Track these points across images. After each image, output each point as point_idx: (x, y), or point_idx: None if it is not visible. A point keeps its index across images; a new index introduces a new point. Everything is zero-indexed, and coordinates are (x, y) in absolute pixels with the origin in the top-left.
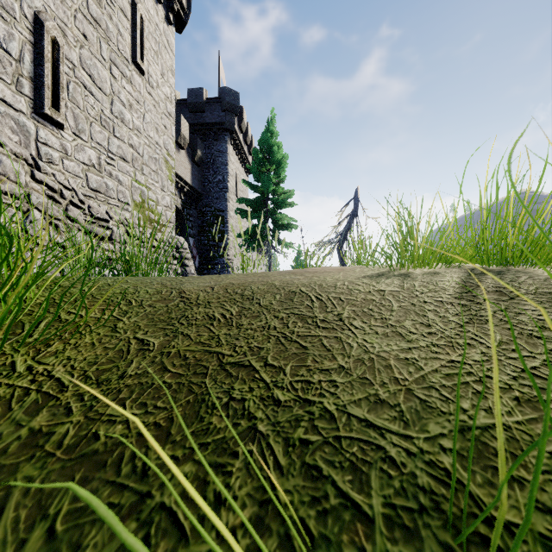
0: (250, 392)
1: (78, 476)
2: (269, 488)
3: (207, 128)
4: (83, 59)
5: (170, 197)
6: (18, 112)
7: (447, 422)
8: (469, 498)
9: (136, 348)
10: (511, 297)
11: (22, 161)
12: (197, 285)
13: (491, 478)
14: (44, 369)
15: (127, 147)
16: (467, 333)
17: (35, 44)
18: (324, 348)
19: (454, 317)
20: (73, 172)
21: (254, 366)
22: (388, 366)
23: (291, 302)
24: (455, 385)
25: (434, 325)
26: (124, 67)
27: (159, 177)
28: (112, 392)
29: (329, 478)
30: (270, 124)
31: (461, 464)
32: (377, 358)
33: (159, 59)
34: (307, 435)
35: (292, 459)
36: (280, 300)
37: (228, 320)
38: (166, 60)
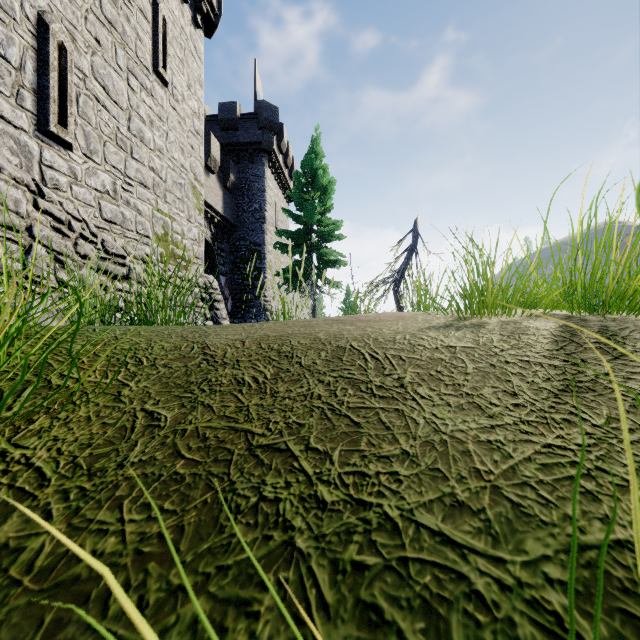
0: (286, 488)
1: (50, 617)
2: (310, 639)
3: (241, 149)
4: (95, 67)
5: (198, 229)
6: (18, 130)
7: (550, 537)
8: None
9: (143, 424)
10: (615, 356)
11: (23, 187)
12: (225, 338)
13: (620, 628)
14: (22, 455)
15: (147, 171)
16: (565, 405)
17: (39, 50)
18: (382, 425)
19: (546, 383)
20: (84, 199)
21: (292, 451)
22: (466, 451)
23: (340, 361)
24: (557, 481)
25: (521, 394)
26: (144, 77)
27: (185, 205)
28: (107, 487)
29: (393, 624)
30: (314, 144)
31: (575, 604)
32: (451, 440)
33: (185, 67)
34: (362, 554)
35: (342, 592)
36: (326, 359)
37: (261, 385)
38: (193, 69)
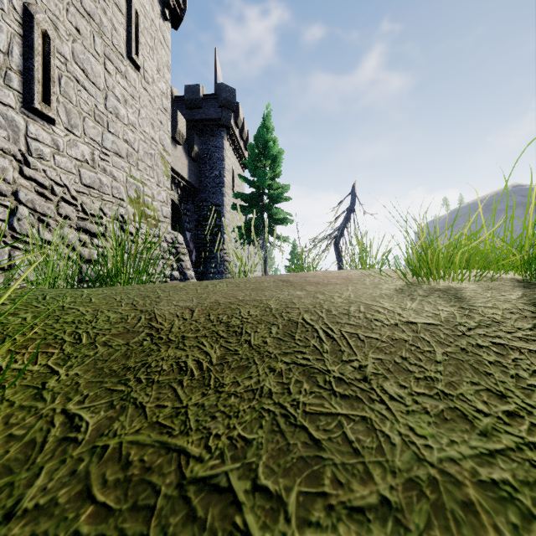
0: None
1: None
2: None
3: (204, 124)
4: (75, 53)
5: (166, 193)
6: (6, 106)
7: None
8: None
9: (58, 437)
10: None
11: (10, 157)
12: (175, 306)
13: None
14: None
15: (121, 143)
16: None
17: (25, 37)
18: (349, 444)
19: (534, 378)
20: (65, 167)
21: (234, 491)
22: (467, 502)
23: (292, 340)
24: None
25: (509, 394)
26: (119, 62)
27: (155, 172)
28: None
29: None
30: (266, 120)
31: None
32: (442, 477)
33: (155, 54)
34: None
35: None
36: (277, 336)
37: (205, 374)
38: (161, 56)
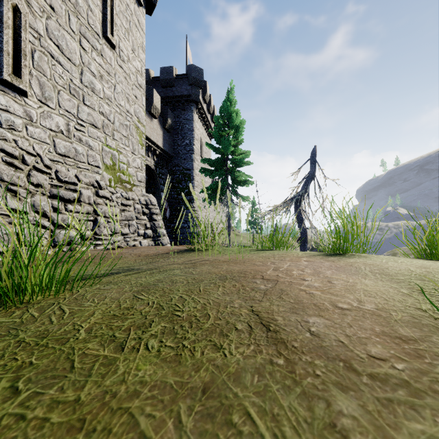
0: None
1: None
2: None
3: (176, 100)
4: (50, 29)
5: (140, 160)
6: None
7: None
8: None
9: None
10: None
11: None
12: None
13: None
14: None
15: (97, 115)
16: None
17: None
18: None
19: None
20: (39, 138)
21: None
22: None
23: None
24: None
25: None
26: (95, 41)
27: (130, 141)
28: None
29: None
30: (229, 94)
31: None
32: None
33: (130, 36)
34: None
35: None
36: None
37: None
38: (136, 38)
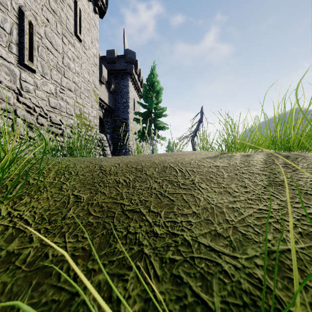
0: (140, 228)
1: (34, 282)
2: (150, 290)
3: (117, 72)
4: (46, 33)
5: (96, 111)
6: (9, 63)
7: (258, 247)
8: (274, 298)
9: (73, 201)
10: (293, 170)
11: (12, 91)
12: (110, 162)
13: (287, 284)
14: (18, 214)
15: (71, 83)
16: (268, 192)
17: (19, 24)
18: (184, 200)
19: (260, 182)
20: (41, 97)
21: (142, 212)
22: (222, 212)
23: (165, 172)
24: (263, 224)
25: (248, 187)
26: (70, 38)
27: (90, 100)
28: (57, 227)
29: (187, 283)
30: (153, 70)
31: (268, 275)
32: (215, 207)
33: (90, 33)
34: (174, 255)
35: (165, 271)
36: (158, 171)
37: (128, 183)
38: (93, 34)
